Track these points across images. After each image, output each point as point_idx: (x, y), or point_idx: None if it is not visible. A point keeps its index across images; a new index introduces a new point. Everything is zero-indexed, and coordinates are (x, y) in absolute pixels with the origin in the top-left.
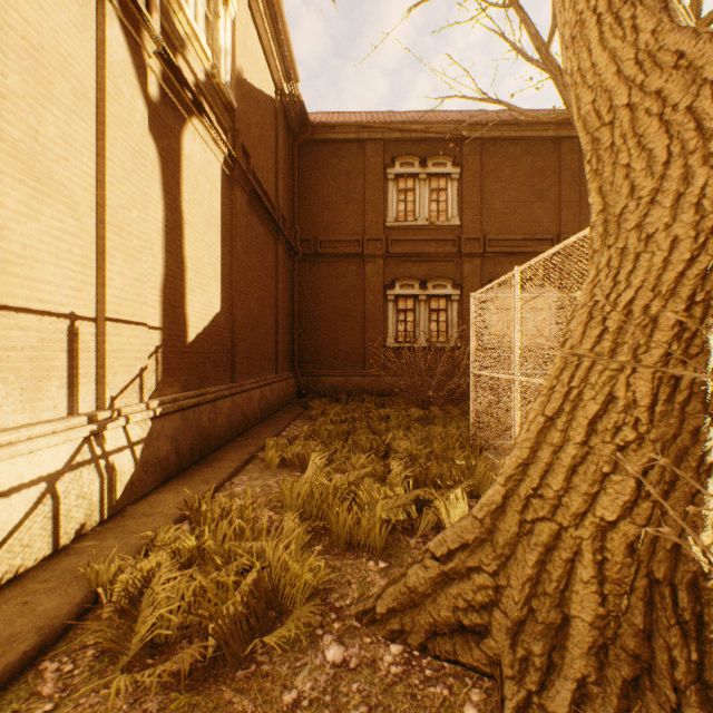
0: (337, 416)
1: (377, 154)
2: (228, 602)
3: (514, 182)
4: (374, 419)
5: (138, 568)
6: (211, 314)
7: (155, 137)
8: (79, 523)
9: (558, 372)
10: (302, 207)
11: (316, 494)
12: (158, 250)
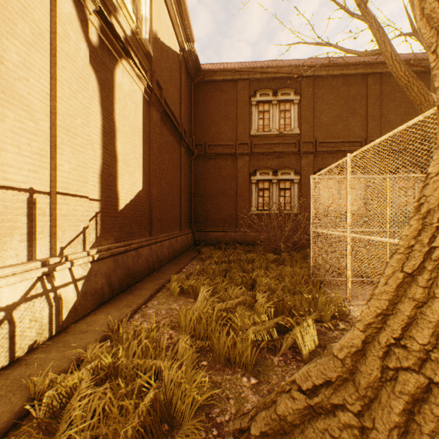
0: (218, 258)
1: (244, 88)
2: (127, 424)
3: (335, 104)
4: (244, 261)
5: (62, 385)
6: (135, 191)
7: (95, 70)
8: (32, 339)
9: (416, 233)
10: (197, 124)
11: (203, 319)
12: (97, 147)
